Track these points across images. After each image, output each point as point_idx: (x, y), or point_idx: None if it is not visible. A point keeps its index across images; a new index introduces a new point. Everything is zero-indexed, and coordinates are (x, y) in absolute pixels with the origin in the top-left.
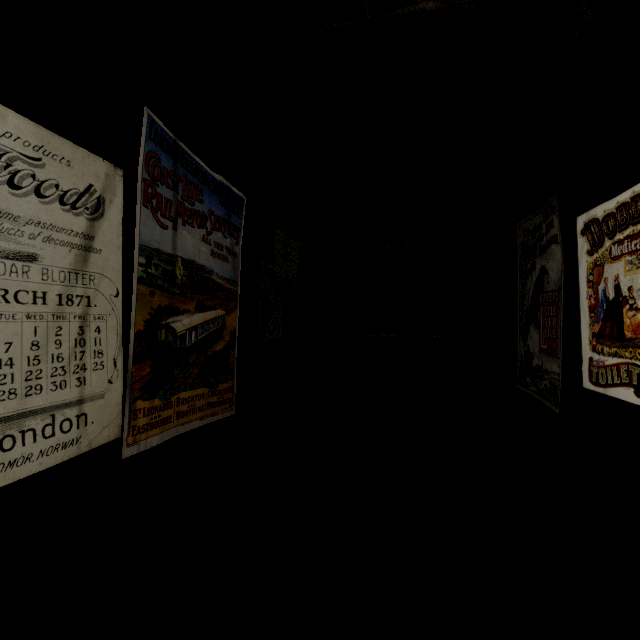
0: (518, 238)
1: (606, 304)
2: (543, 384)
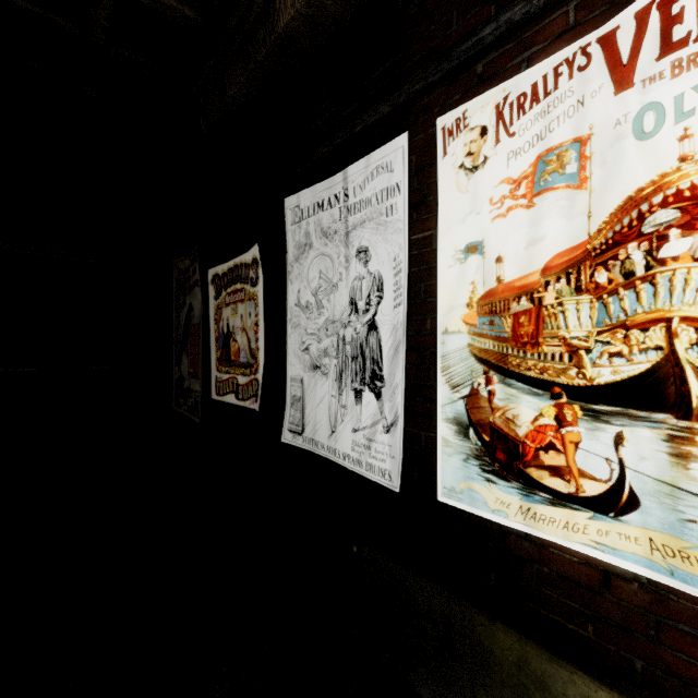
0: (174, 275)
1: (224, 337)
2: (191, 402)
